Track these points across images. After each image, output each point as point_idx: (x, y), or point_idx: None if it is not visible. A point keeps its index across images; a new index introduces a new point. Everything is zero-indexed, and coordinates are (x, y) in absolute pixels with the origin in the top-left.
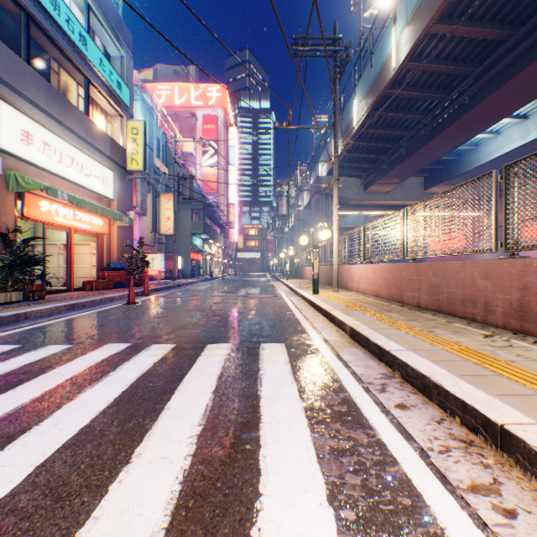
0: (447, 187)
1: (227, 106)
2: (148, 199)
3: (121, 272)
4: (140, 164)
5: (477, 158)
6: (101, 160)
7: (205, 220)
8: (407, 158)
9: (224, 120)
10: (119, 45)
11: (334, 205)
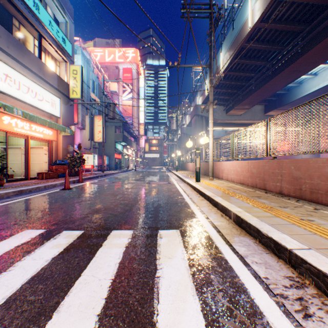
0: (279, 111)
1: (138, 62)
2: (86, 119)
3: (64, 166)
4: (78, 94)
5: (301, 91)
6: (50, 90)
7: (124, 133)
8: (255, 91)
9: (136, 71)
10: (64, 14)
11: (210, 120)
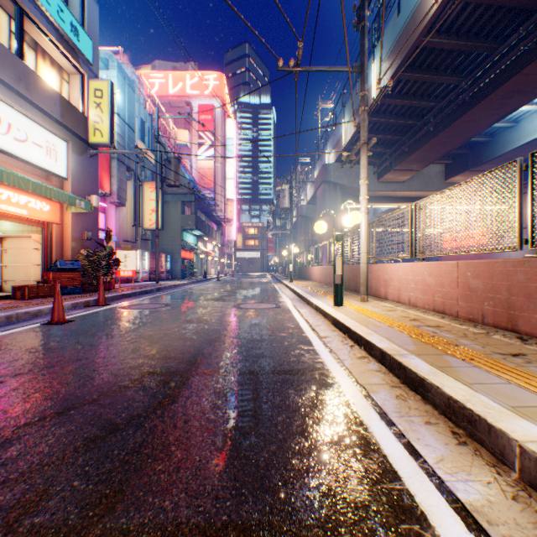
0: (473, 175)
1: (225, 96)
2: (128, 187)
3: (74, 273)
4: (105, 136)
5: (518, 137)
6: (44, 123)
7: (200, 215)
8: (436, 135)
9: (221, 110)
10: None
11: (362, 178)
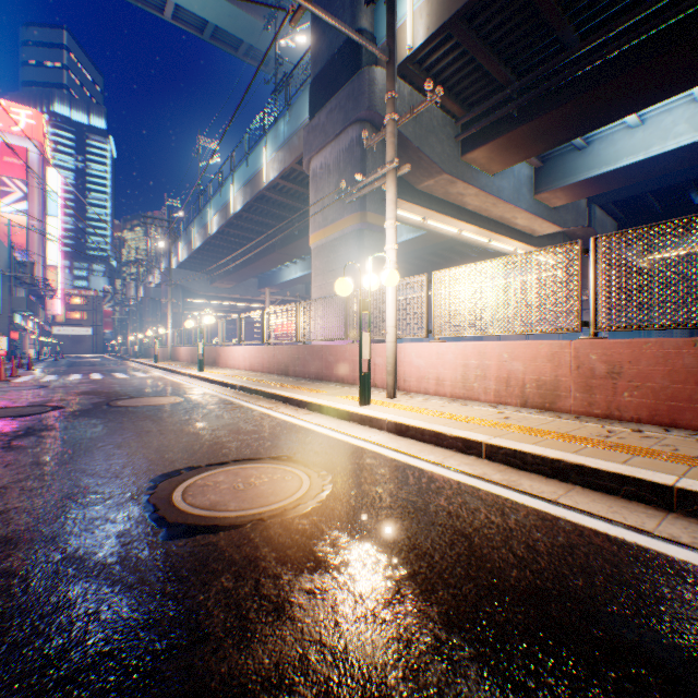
0: (273, 290)
1: (45, 139)
2: None
3: None
4: None
5: (282, 277)
6: None
7: (23, 291)
8: (233, 274)
9: (40, 157)
10: None
11: (170, 313)
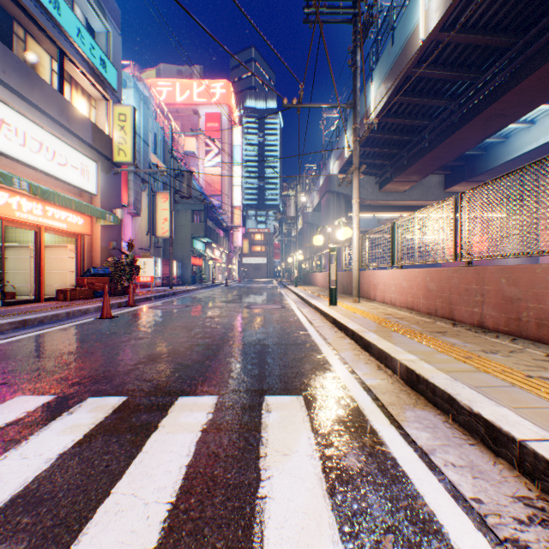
0: (470, 186)
1: (232, 104)
2: (142, 198)
3: (104, 278)
4: (128, 155)
5: (507, 151)
6: (80, 148)
7: (208, 222)
8: (430, 151)
9: (228, 118)
10: (103, 17)
11: (354, 198)
